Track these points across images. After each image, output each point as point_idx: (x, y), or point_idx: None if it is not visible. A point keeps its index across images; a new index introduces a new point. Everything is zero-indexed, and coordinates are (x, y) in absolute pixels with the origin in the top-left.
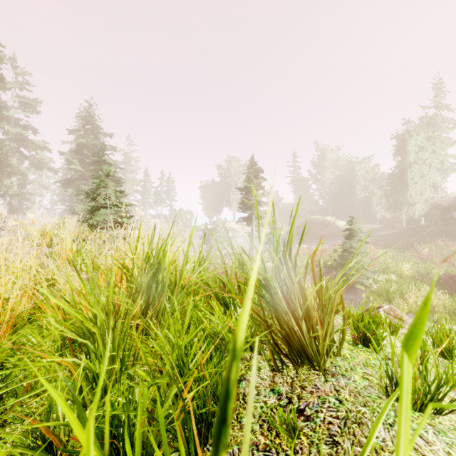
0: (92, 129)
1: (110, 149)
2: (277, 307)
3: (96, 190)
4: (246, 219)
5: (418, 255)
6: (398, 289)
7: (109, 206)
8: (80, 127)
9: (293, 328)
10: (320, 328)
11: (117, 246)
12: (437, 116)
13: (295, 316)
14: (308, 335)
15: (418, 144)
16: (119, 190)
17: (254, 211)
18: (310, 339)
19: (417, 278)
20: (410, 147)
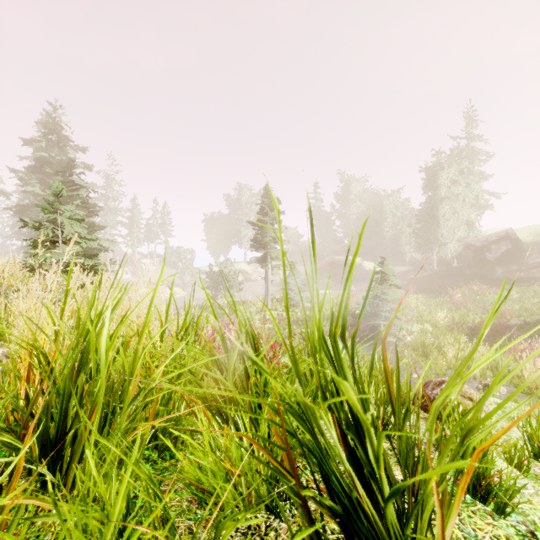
0: (57, 140)
1: (84, 167)
2: (326, 458)
3: (54, 219)
4: (260, 259)
5: (451, 301)
6: (434, 341)
7: (62, 241)
8: (39, 137)
9: (360, 504)
10: (441, 537)
11: (22, 310)
12: (468, 147)
13: (356, 460)
14: (398, 530)
15: (450, 177)
16: (75, 217)
17: (270, 251)
18: (402, 538)
19: (452, 327)
20: (441, 181)
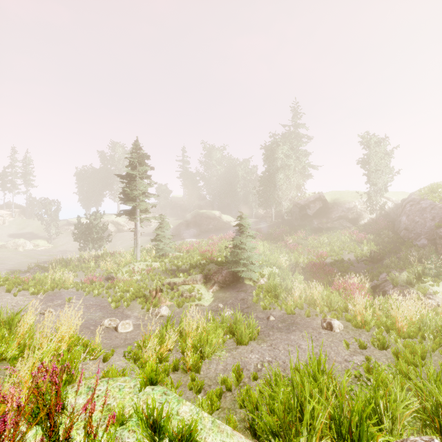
0: None
1: None
2: None
3: None
4: (129, 212)
5: (287, 245)
6: (280, 281)
7: None
8: None
9: None
10: None
11: None
12: (295, 132)
13: None
14: None
15: (284, 152)
16: None
17: (139, 204)
18: None
19: (291, 267)
20: (278, 154)
